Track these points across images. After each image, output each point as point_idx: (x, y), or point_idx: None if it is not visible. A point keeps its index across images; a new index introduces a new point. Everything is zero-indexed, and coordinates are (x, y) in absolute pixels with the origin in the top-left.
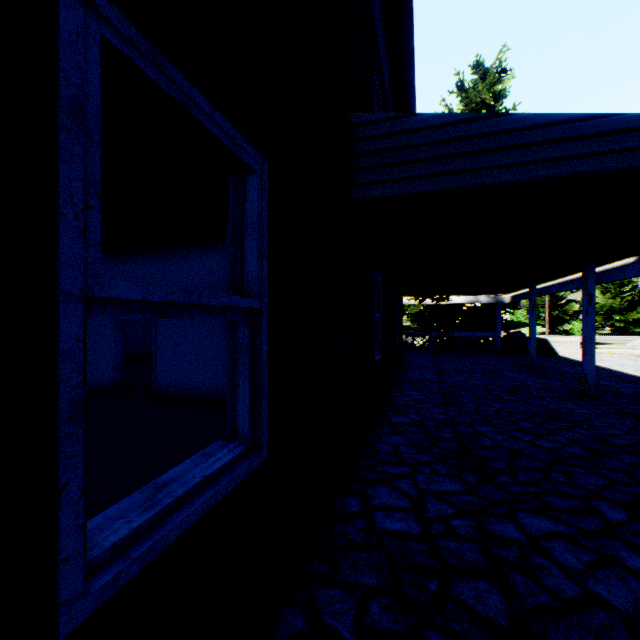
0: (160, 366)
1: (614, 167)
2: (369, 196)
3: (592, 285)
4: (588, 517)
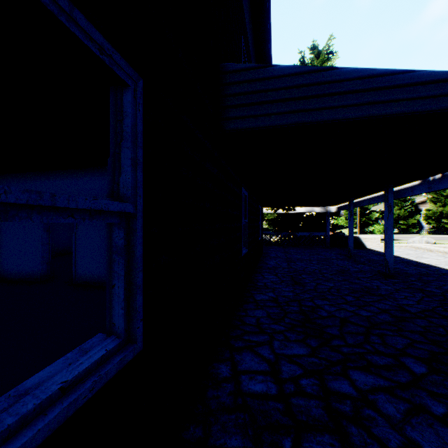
0: (78, 259)
1: (418, 109)
2: (237, 127)
3: (391, 200)
4: (400, 371)
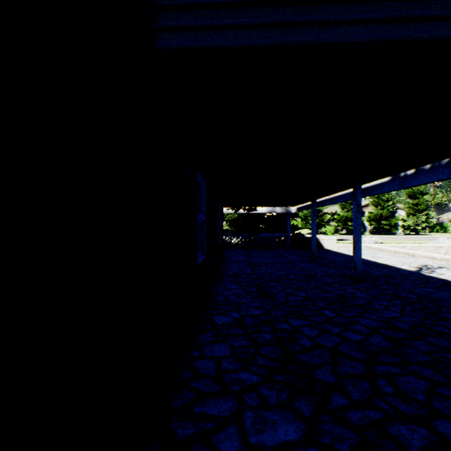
0: None
1: None
2: (182, 45)
3: (360, 198)
4: None
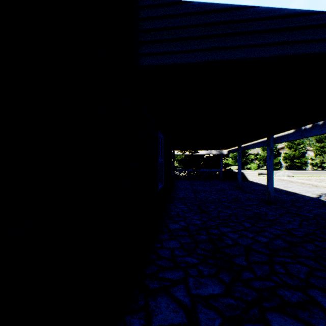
0: None
1: None
2: (152, 64)
3: (272, 144)
4: (314, 310)
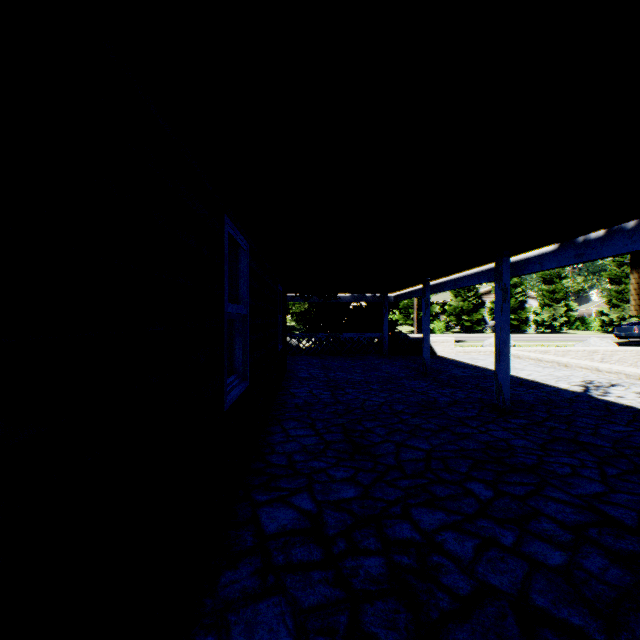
0: None
1: None
2: None
3: (507, 278)
4: None
